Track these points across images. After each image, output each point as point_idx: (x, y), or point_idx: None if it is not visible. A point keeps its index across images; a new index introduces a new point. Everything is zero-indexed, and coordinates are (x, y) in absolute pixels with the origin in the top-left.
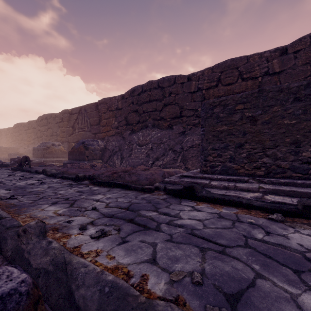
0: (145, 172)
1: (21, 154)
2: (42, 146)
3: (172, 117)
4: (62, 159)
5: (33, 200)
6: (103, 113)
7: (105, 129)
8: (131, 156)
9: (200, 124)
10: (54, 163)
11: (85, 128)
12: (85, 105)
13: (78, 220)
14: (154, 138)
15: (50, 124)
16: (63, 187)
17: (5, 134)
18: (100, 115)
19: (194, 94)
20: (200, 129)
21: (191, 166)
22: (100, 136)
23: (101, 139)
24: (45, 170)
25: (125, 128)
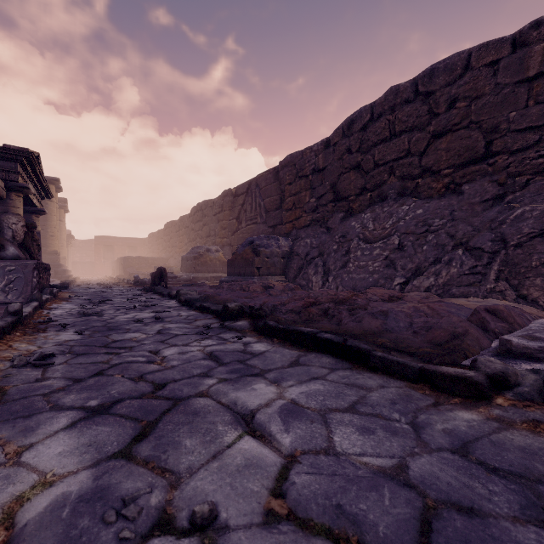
0: (394, 305)
1: (169, 267)
2: (192, 253)
3: (458, 164)
4: (222, 275)
5: (74, 378)
6: (288, 185)
7: (292, 214)
8: (348, 266)
9: None
10: (208, 281)
11: (256, 217)
12: (256, 176)
13: None
14: (405, 221)
15: (206, 218)
16: (186, 334)
17: (156, 240)
18: (282, 190)
19: (538, 80)
20: None
21: (543, 293)
22: (282, 231)
23: (284, 235)
24: (178, 293)
25: (332, 207)
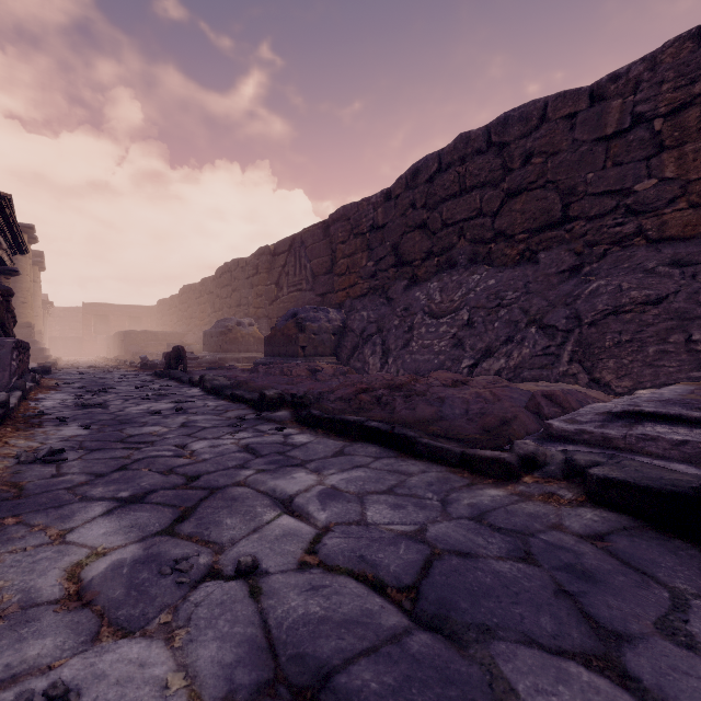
0: (457, 390)
1: (186, 345)
2: (218, 327)
3: (533, 228)
4: (257, 355)
5: (95, 473)
6: (341, 244)
7: (345, 280)
8: (411, 345)
9: (643, 236)
10: (240, 363)
11: (301, 283)
12: (301, 231)
13: (103, 698)
14: (476, 292)
15: (236, 282)
16: (217, 427)
17: (168, 309)
18: (333, 250)
19: (615, 140)
20: (644, 250)
21: (616, 376)
22: (333, 300)
23: (335, 306)
24: (203, 378)
25: (394, 273)
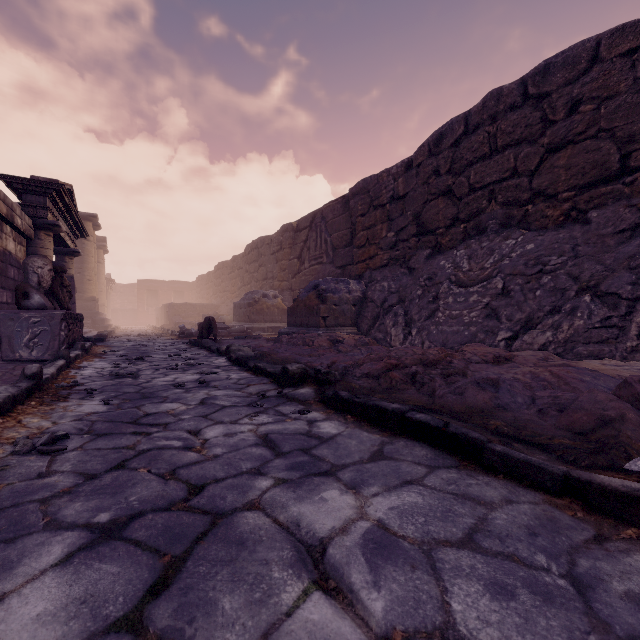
0: (503, 369)
1: (219, 315)
2: (246, 299)
3: (582, 184)
4: (281, 325)
5: (87, 473)
6: (360, 217)
7: (365, 252)
8: (437, 315)
9: None
10: (265, 332)
11: (322, 256)
12: (322, 207)
13: None
14: (511, 258)
15: (262, 258)
16: (236, 406)
17: (205, 284)
18: (353, 223)
19: None
20: None
21: None
22: (353, 272)
23: (355, 277)
24: (229, 349)
25: (415, 243)
